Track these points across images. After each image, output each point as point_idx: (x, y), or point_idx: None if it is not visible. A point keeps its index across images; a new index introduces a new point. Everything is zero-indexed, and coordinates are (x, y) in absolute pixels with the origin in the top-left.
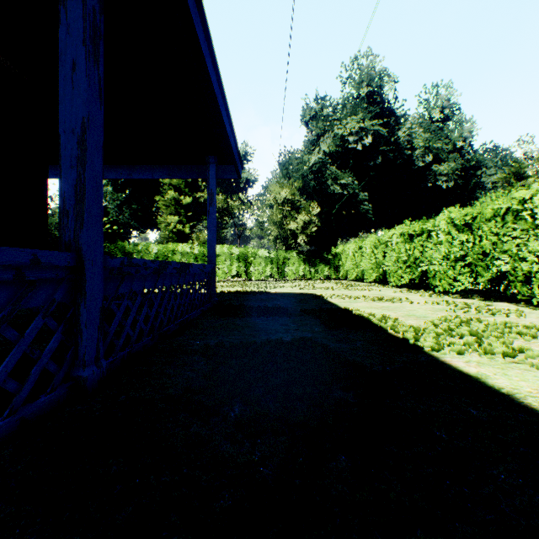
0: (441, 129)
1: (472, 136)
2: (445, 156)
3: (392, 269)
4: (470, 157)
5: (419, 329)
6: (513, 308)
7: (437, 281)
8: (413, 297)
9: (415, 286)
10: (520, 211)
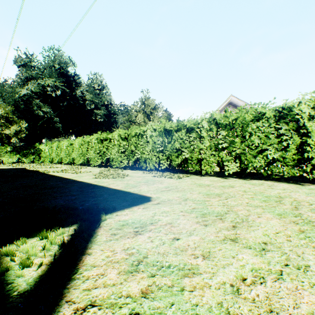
0: (100, 93)
1: (111, 101)
2: (100, 107)
3: (63, 157)
4: (112, 109)
5: (50, 171)
6: (88, 167)
7: (76, 161)
8: (65, 167)
9: (73, 164)
10: (91, 142)
